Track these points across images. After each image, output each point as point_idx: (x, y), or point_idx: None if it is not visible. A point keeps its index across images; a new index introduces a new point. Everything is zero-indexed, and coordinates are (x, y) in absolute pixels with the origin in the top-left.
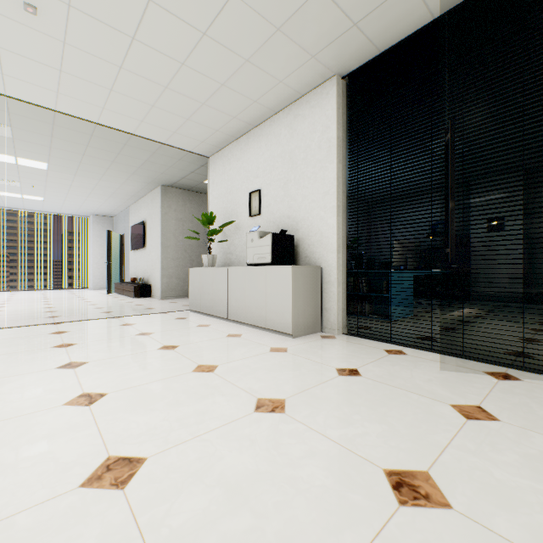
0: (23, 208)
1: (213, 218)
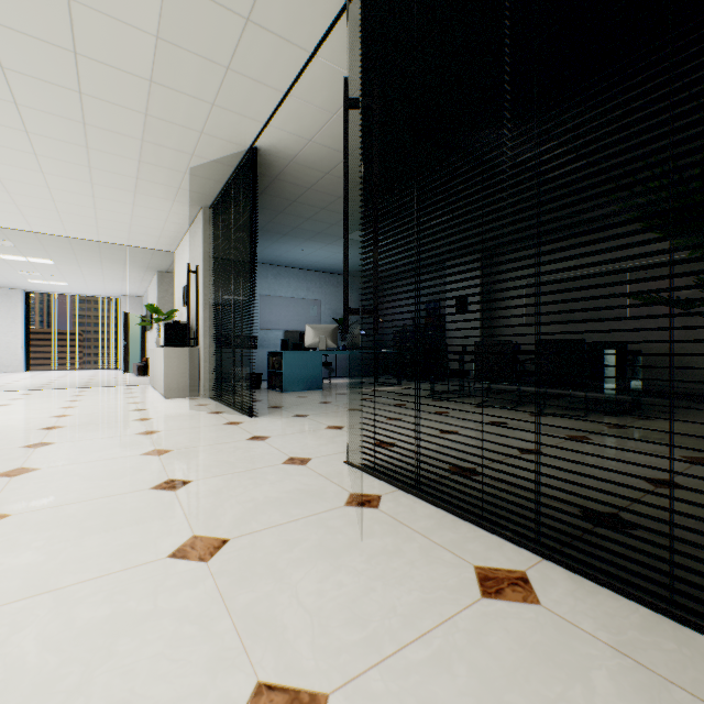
0: (56, 291)
1: (156, 308)
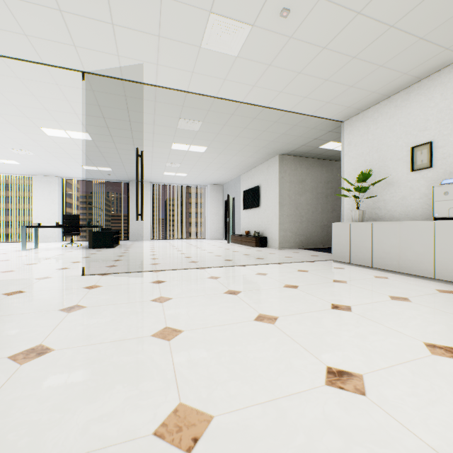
0: (170, 182)
1: (368, 175)
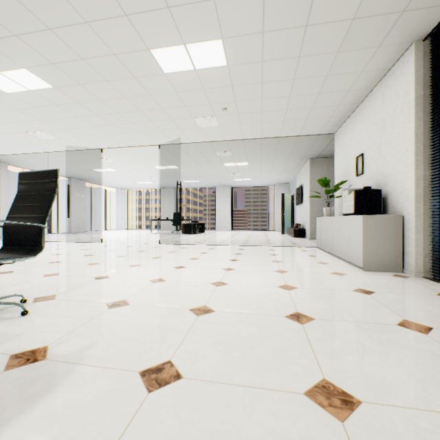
0: (244, 185)
1: (327, 181)
